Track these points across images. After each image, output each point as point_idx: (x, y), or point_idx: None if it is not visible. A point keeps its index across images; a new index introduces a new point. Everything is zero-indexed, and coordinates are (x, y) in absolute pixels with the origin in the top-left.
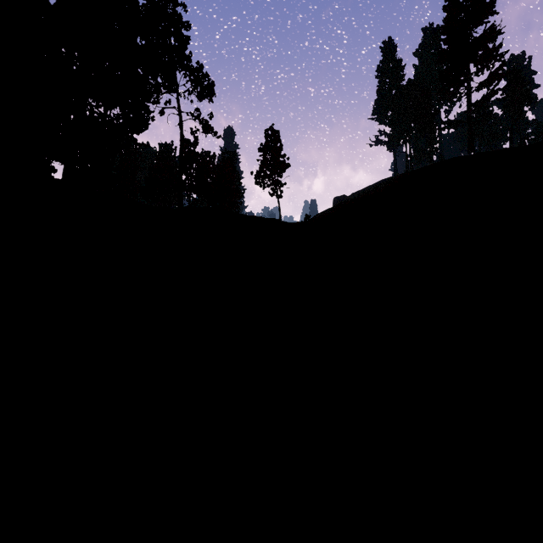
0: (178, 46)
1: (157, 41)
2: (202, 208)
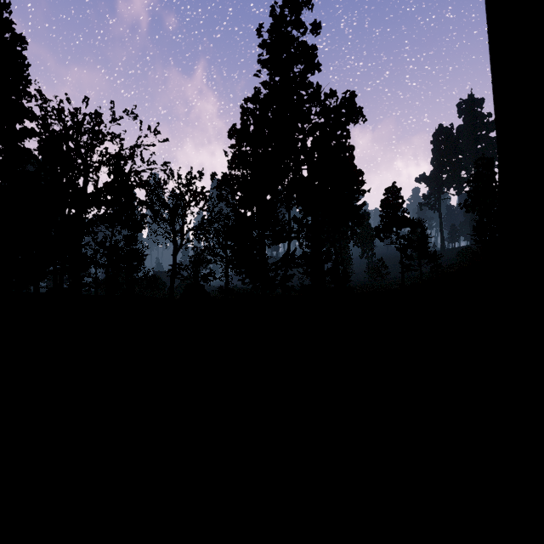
0: None
1: None
2: None
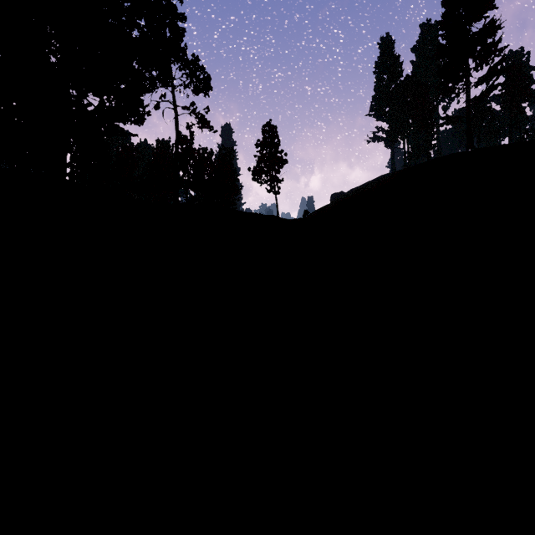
0: (173, 37)
1: (152, 33)
2: (197, 204)
